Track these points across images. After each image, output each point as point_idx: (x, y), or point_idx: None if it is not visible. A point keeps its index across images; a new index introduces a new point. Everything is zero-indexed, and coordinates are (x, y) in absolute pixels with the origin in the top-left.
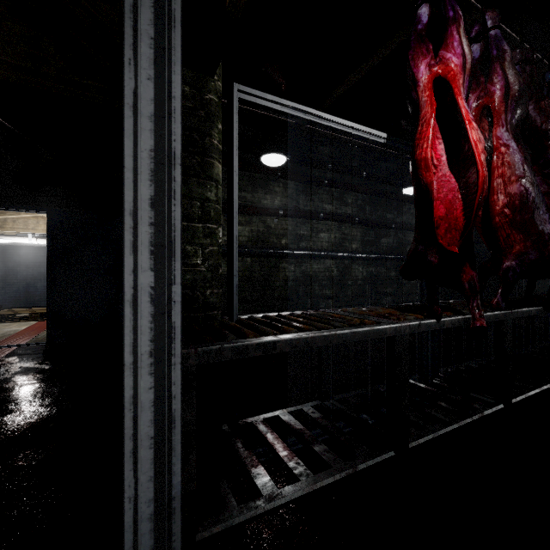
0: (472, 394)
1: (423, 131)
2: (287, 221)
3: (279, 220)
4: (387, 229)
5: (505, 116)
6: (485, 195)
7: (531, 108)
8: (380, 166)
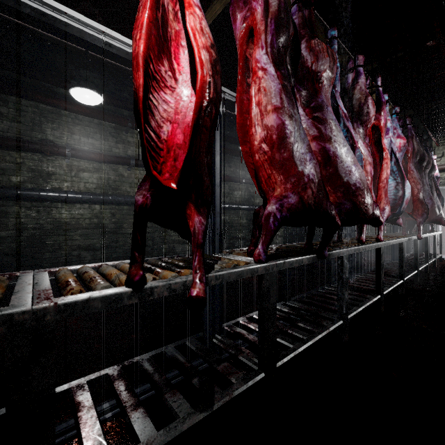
0: (241, 357)
1: (138, 15)
2: (142, 171)
3: (133, 169)
4: (239, 183)
5: (266, 36)
6: (208, 108)
7: (305, 46)
8: (233, 129)
